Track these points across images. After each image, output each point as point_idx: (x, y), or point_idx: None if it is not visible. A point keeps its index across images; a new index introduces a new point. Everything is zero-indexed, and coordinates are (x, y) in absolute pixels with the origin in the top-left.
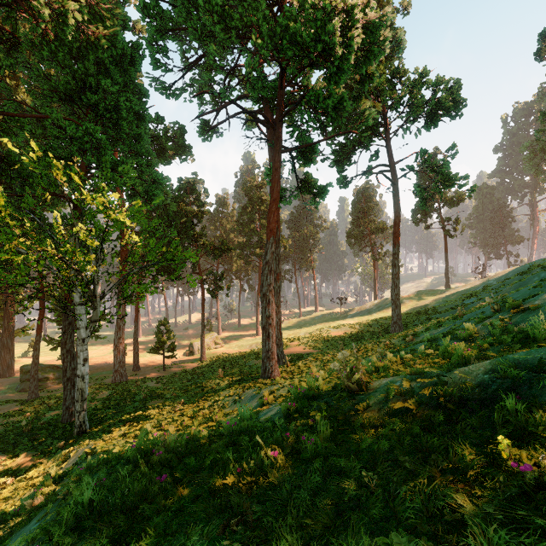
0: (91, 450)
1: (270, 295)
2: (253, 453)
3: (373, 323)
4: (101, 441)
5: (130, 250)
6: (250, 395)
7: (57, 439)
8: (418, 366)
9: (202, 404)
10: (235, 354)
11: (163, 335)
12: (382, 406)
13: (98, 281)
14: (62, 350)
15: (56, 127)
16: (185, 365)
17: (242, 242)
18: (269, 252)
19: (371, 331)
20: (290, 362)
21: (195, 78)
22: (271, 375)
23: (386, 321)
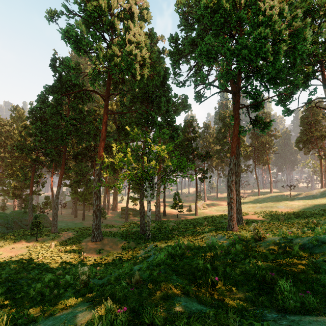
0: (155, 245)
1: (232, 186)
2: (215, 250)
3: (314, 206)
4: (158, 243)
5: (167, 166)
6: (220, 237)
7: (140, 239)
8: (289, 234)
9: (197, 237)
10: (214, 214)
11: (176, 200)
12: (266, 246)
13: (154, 177)
14: (140, 204)
15: (138, 113)
16: (187, 216)
17: (219, 149)
18: (231, 164)
19: (311, 211)
20: (246, 224)
21: (193, 75)
22: (233, 229)
23: (325, 205)
